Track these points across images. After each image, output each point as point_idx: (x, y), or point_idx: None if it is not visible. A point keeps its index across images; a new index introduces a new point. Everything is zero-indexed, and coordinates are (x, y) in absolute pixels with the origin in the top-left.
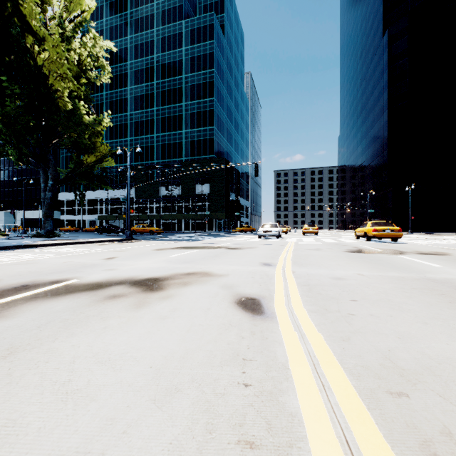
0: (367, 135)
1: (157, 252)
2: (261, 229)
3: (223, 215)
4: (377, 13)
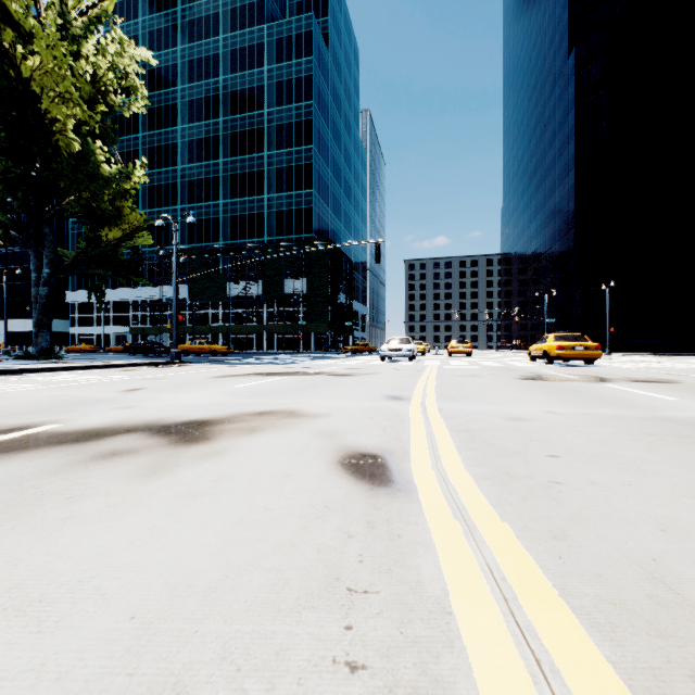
0: (544, 207)
1: (215, 380)
2: (385, 347)
3: (327, 327)
4: (558, 23)
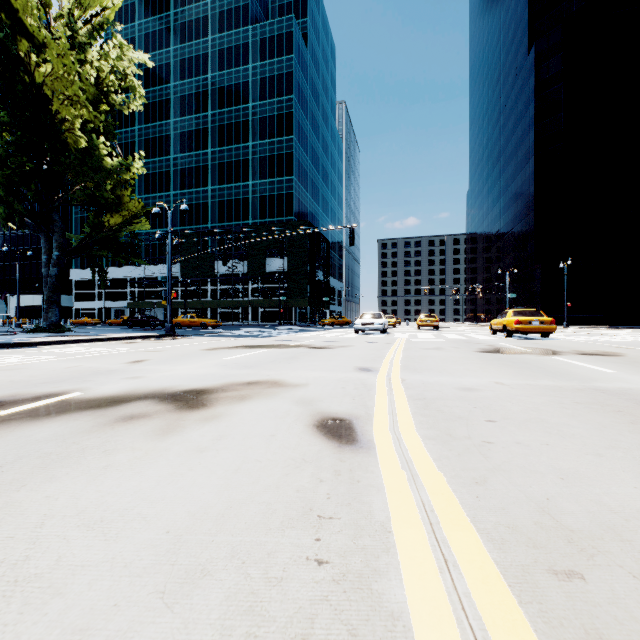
0: (506, 191)
1: (207, 353)
2: (358, 321)
3: (306, 302)
4: (520, 20)
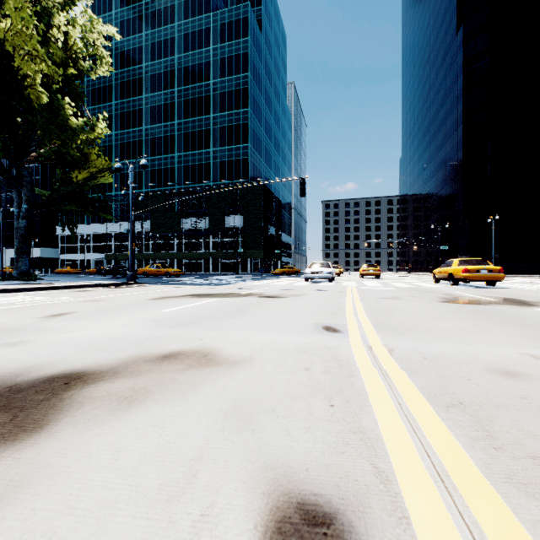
0: (436, 156)
1: (149, 303)
2: (308, 270)
3: (260, 253)
4: (449, 5)
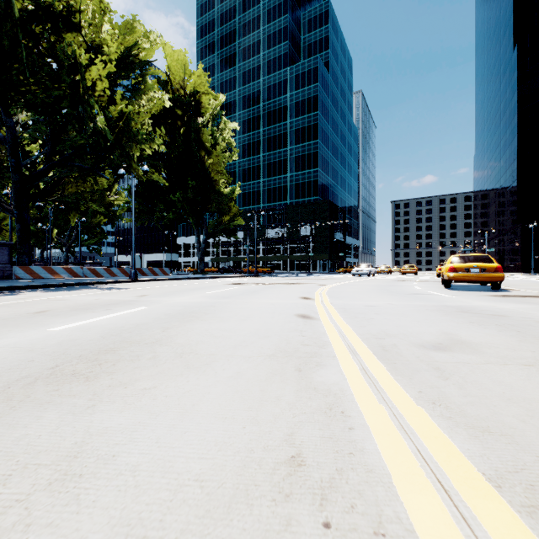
0: (499, 160)
1: (285, 280)
2: (354, 269)
3: (327, 256)
4: (508, 21)
